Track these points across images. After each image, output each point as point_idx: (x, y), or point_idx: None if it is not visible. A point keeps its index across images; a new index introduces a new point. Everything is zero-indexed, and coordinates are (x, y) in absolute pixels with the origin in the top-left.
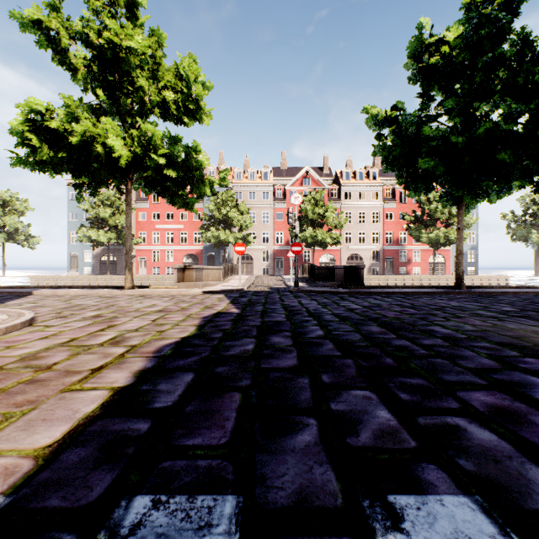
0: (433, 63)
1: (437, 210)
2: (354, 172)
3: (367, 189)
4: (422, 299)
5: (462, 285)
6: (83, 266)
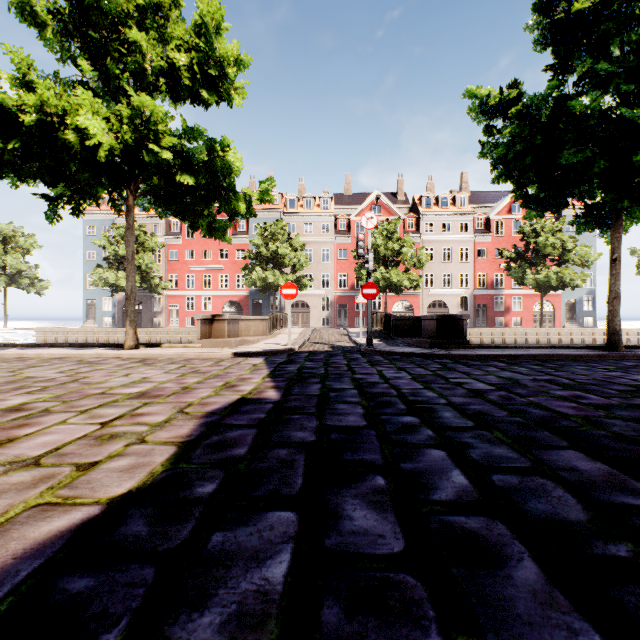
0: (574, 14)
1: (547, 243)
2: (436, 197)
3: (454, 219)
4: (576, 368)
5: (620, 344)
6: (102, 316)
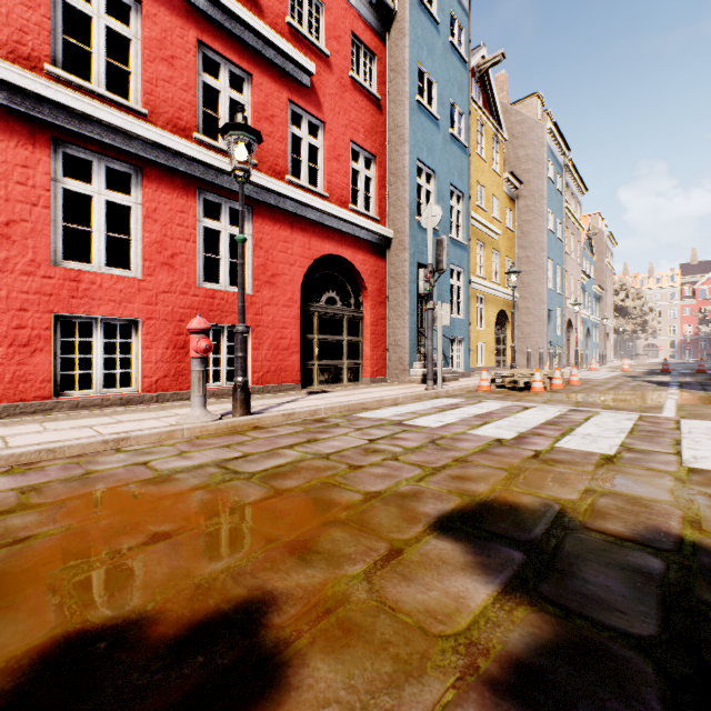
0: None
1: None
2: None
3: None
4: None
5: None
6: None
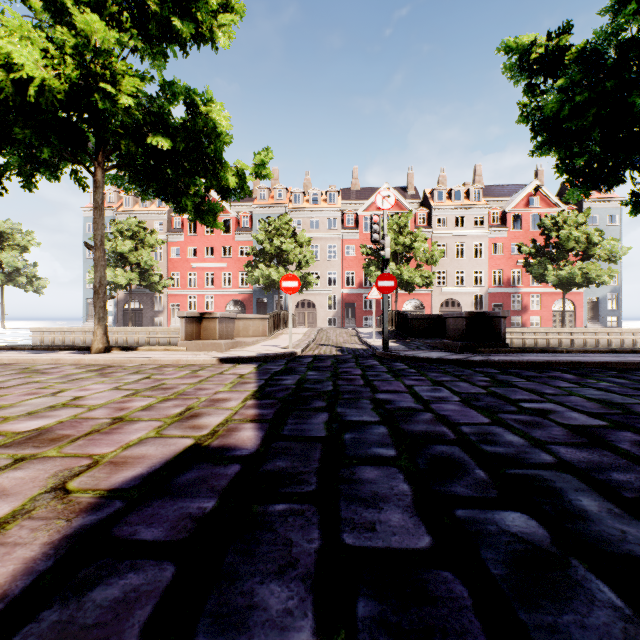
0: None
1: (570, 237)
2: (449, 190)
3: (467, 213)
4: None
5: None
6: None
